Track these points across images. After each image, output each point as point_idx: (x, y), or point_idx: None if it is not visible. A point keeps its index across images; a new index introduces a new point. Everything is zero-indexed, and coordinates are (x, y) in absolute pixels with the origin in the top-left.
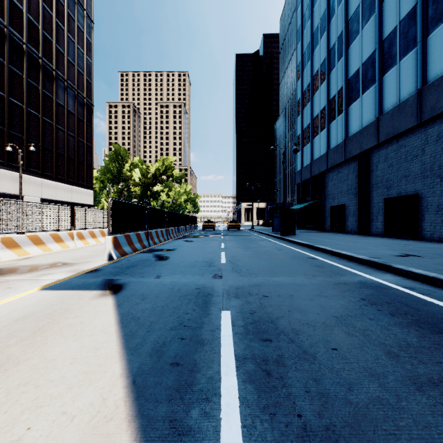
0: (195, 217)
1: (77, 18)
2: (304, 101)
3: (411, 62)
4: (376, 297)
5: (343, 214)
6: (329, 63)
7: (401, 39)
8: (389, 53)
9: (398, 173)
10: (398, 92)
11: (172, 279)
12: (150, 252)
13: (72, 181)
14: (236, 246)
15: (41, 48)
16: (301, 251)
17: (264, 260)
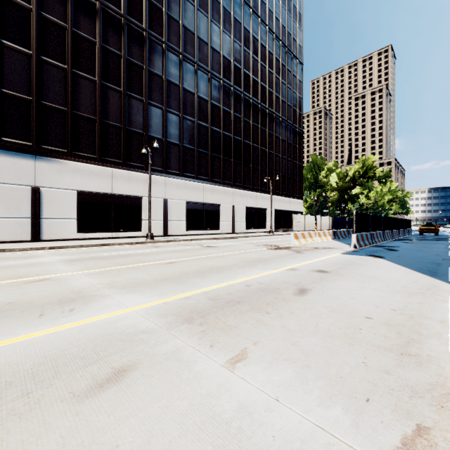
0: (408, 220)
1: (292, 69)
2: None
3: None
4: None
5: None
6: None
7: None
8: None
9: None
10: None
11: (410, 257)
12: (378, 247)
13: (289, 195)
14: None
15: (274, 106)
16: None
17: None
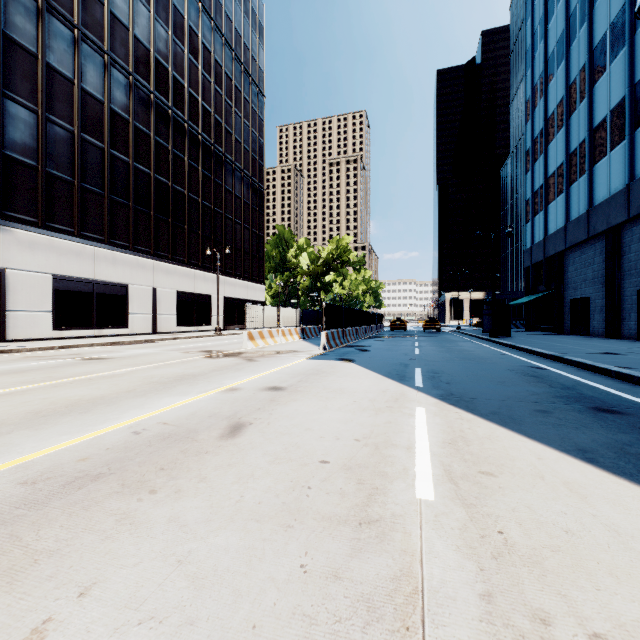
0: (381, 315)
1: (251, 99)
2: (535, 152)
3: None
4: (519, 369)
5: (587, 310)
6: (569, 104)
7: None
8: None
9: None
10: None
11: (381, 359)
12: (350, 347)
13: (247, 277)
14: (430, 345)
15: (224, 144)
16: (498, 350)
17: (454, 354)
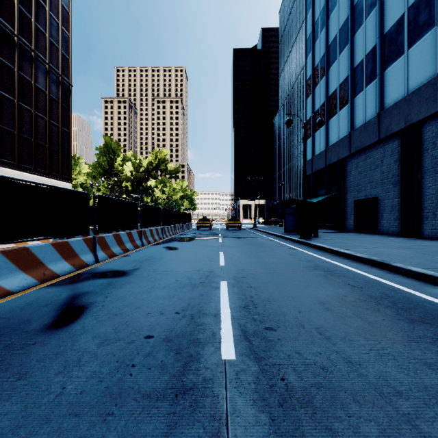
0: (189, 214)
1: None
2: (316, 78)
3: None
4: None
5: (375, 209)
6: (353, 22)
7: None
8: None
9: None
10: None
11: None
12: (75, 282)
13: (42, 171)
14: (245, 262)
15: None
16: (379, 279)
17: (344, 331)
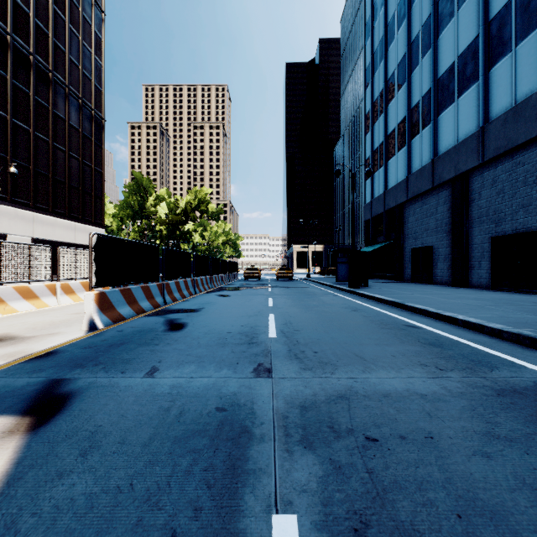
0: (235, 263)
1: (82, 6)
2: (375, 113)
3: (534, 46)
4: None
5: (430, 258)
6: (410, 60)
7: (519, 15)
8: (499, 37)
9: (512, 202)
10: (513, 89)
11: (176, 380)
12: (162, 314)
13: (75, 217)
14: (290, 304)
15: (32, 41)
16: (388, 313)
17: (338, 331)
